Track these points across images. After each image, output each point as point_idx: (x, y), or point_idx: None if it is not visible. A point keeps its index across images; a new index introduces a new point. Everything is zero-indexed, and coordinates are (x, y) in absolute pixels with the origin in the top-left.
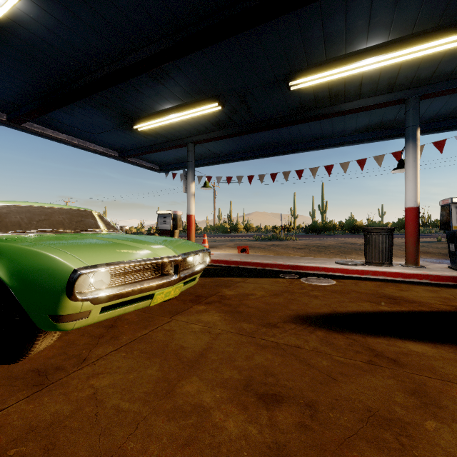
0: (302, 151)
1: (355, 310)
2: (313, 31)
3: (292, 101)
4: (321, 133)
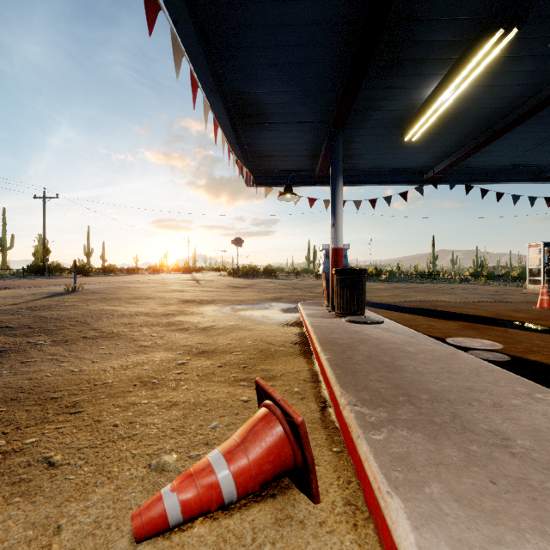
0: (190, 20)
1: (547, 334)
2: (549, 47)
3: (440, 3)
4: (246, 44)
